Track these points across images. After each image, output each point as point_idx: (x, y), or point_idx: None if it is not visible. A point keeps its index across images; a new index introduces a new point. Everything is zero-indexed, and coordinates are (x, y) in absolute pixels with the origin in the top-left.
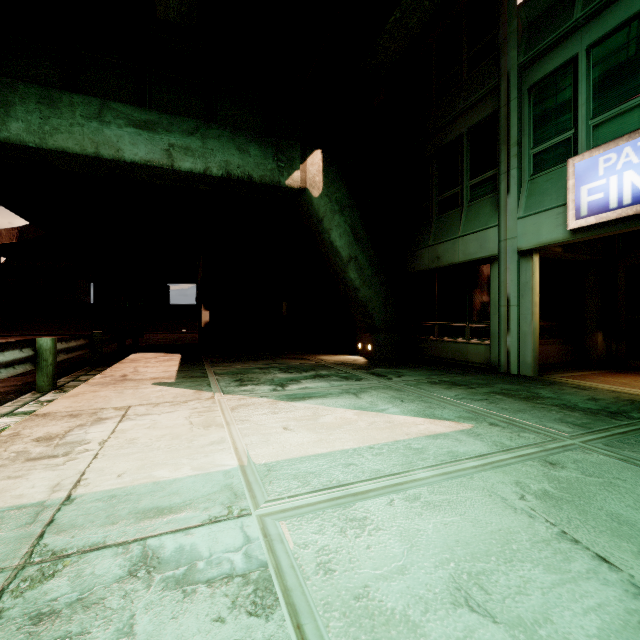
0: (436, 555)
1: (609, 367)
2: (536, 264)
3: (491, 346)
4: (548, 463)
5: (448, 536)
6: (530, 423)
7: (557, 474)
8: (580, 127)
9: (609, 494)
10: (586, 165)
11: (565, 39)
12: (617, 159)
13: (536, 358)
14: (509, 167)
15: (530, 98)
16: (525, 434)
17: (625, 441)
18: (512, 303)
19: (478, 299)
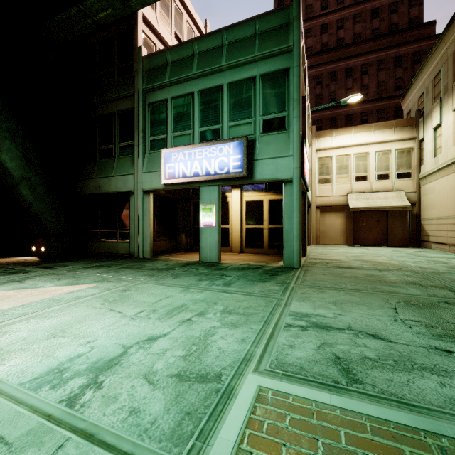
0: (47, 330)
1: (187, 250)
2: (152, 198)
3: (130, 243)
4: (125, 291)
5: (57, 324)
6: (130, 278)
7: (125, 293)
8: (169, 134)
9: (140, 295)
10: (168, 155)
11: (163, 88)
12: (178, 156)
13: (152, 248)
14: (139, 143)
15: (149, 109)
16: (123, 283)
17: (163, 278)
18: (140, 219)
19: (124, 215)
